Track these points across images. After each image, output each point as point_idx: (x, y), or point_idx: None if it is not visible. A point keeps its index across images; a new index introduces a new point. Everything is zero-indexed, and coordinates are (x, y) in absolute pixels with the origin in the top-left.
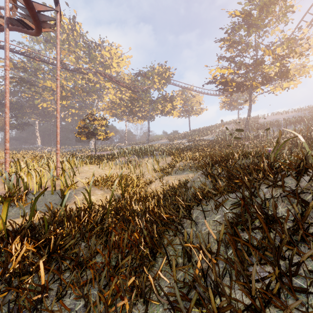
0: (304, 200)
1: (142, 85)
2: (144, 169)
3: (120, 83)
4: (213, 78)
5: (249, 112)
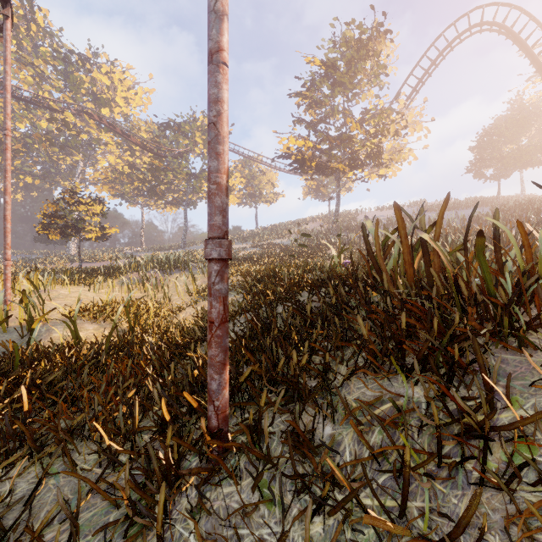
0: (303, 310)
1: (173, 146)
2: (171, 292)
3: (131, 138)
4: (285, 153)
5: (337, 206)
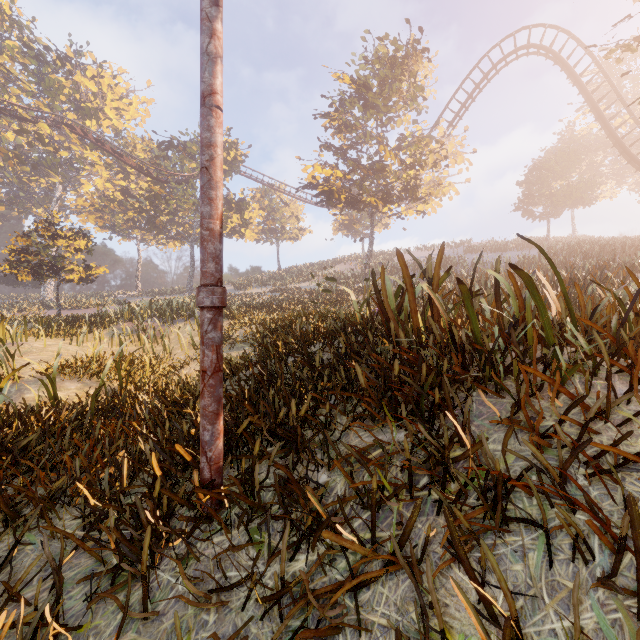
0: (315, 361)
1: (176, 170)
2: (173, 345)
3: (124, 159)
4: (310, 183)
5: (371, 246)
